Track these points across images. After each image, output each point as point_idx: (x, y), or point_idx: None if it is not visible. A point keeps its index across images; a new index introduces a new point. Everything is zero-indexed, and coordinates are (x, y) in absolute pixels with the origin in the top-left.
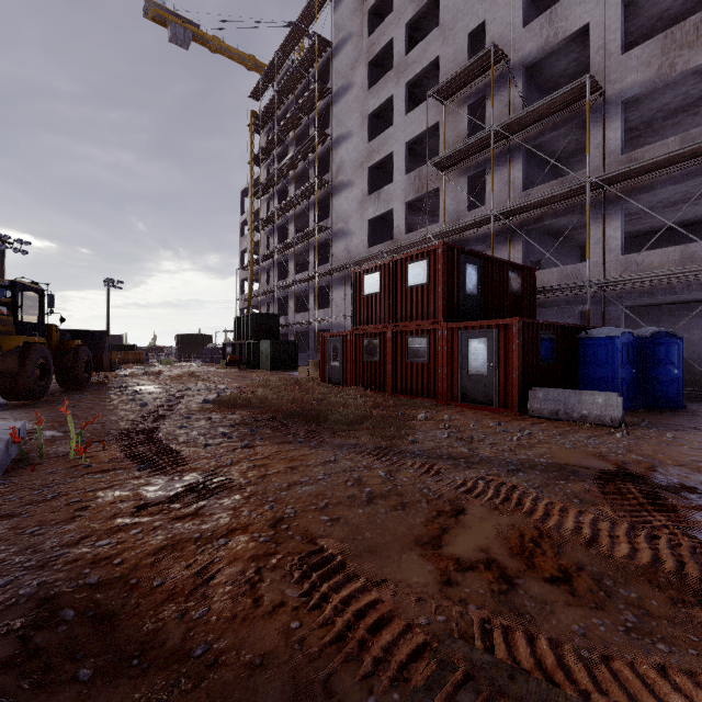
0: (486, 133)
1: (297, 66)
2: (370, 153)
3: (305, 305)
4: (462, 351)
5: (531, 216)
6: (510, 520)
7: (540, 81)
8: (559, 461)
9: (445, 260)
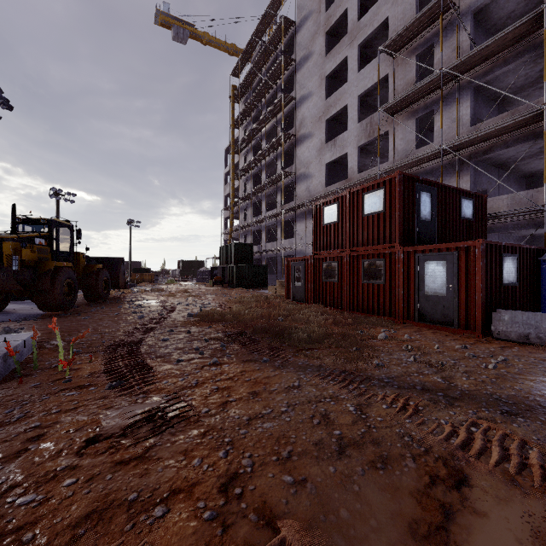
0: (435, 75)
1: (267, 44)
2: (327, 107)
3: (274, 236)
4: (419, 273)
5: (480, 148)
6: (544, 508)
7: (486, 25)
8: None
9: (401, 188)
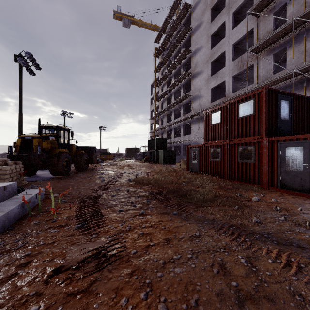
0: (288, 23)
1: (175, 21)
2: (212, 54)
3: (179, 133)
4: (280, 155)
5: None
6: None
7: None
8: None
9: (267, 98)
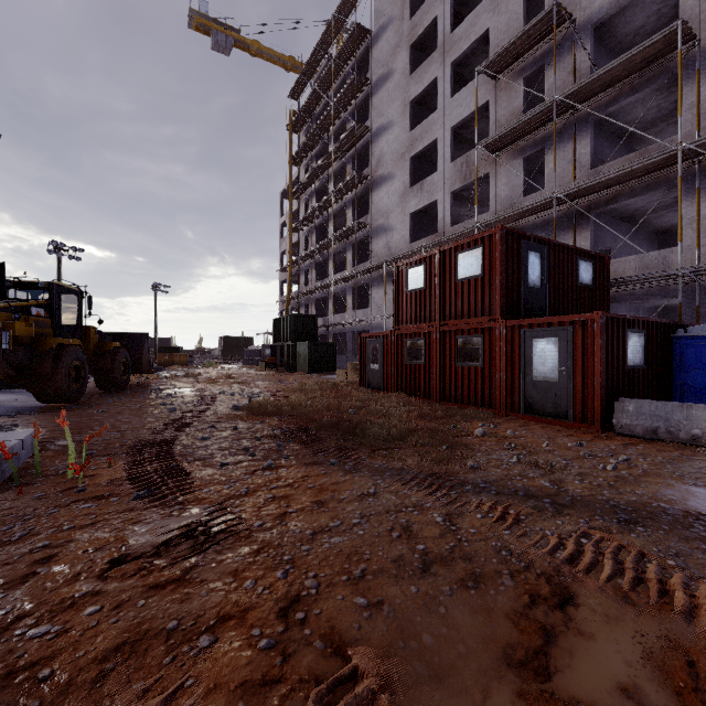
0: (547, 105)
1: (336, 59)
2: (412, 142)
3: (344, 306)
4: (525, 353)
5: (601, 197)
6: (659, 627)
7: (610, 43)
8: (690, 507)
9: (504, 247)
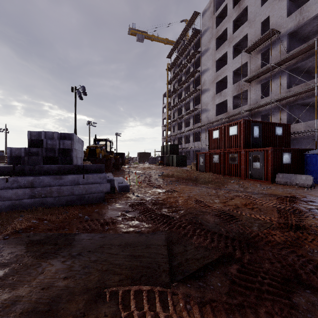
0: (268, 67)
1: (186, 43)
2: (217, 76)
3: (189, 140)
4: (250, 159)
5: (291, 100)
6: (244, 200)
7: (298, 37)
8: (272, 193)
9: (244, 125)
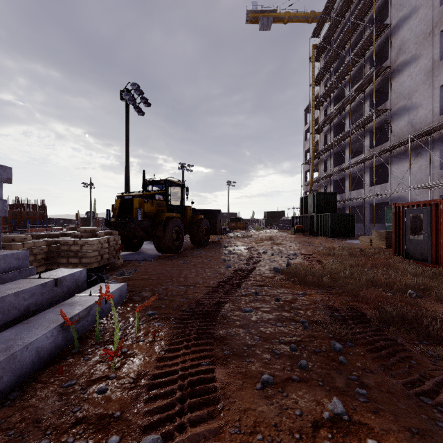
0: None
1: None
2: None
3: (358, 184)
4: None
5: None
6: None
7: None
8: None
9: None
